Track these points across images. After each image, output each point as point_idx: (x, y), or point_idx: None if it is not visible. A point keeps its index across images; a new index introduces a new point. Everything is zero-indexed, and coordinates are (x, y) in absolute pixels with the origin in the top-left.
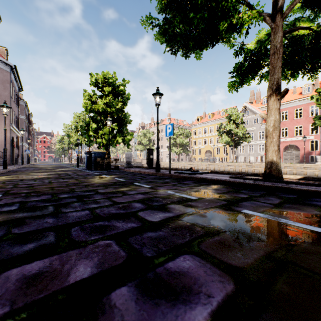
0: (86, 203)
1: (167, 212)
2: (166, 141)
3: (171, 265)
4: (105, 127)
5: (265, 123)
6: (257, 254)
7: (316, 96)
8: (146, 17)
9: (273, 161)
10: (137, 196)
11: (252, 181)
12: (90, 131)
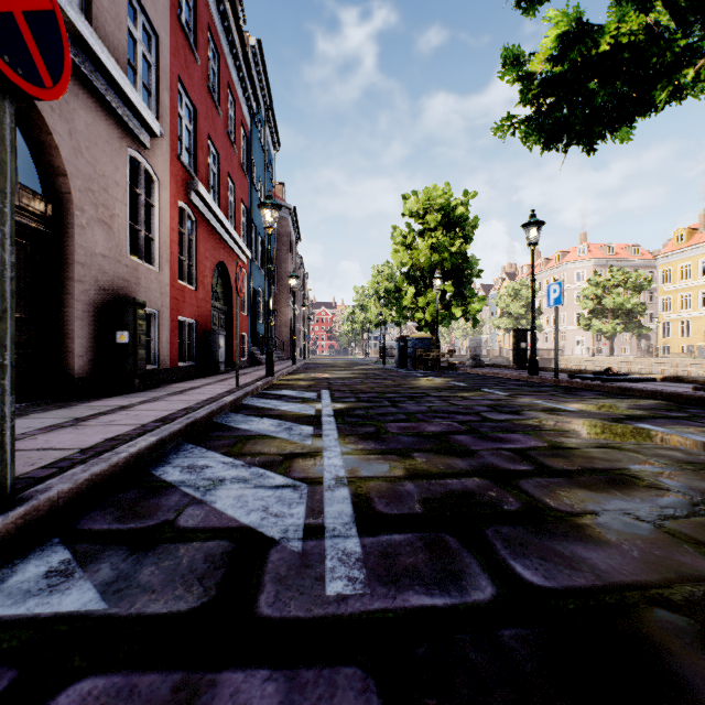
0: (419, 402)
1: (517, 416)
2: (575, 305)
3: (501, 435)
4: (430, 291)
5: None
6: (592, 442)
7: None
8: (501, 121)
9: None
10: (483, 402)
11: None
12: (402, 300)
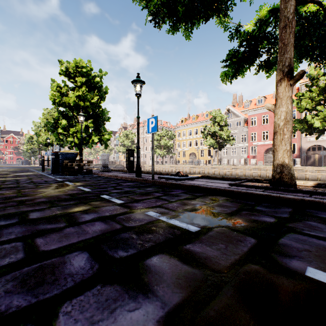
0: None
1: (141, 299)
2: (150, 143)
3: None
4: (78, 124)
5: (247, 126)
6: None
7: (295, 100)
8: None
9: (284, 164)
10: (91, 229)
11: (261, 191)
12: (58, 128)
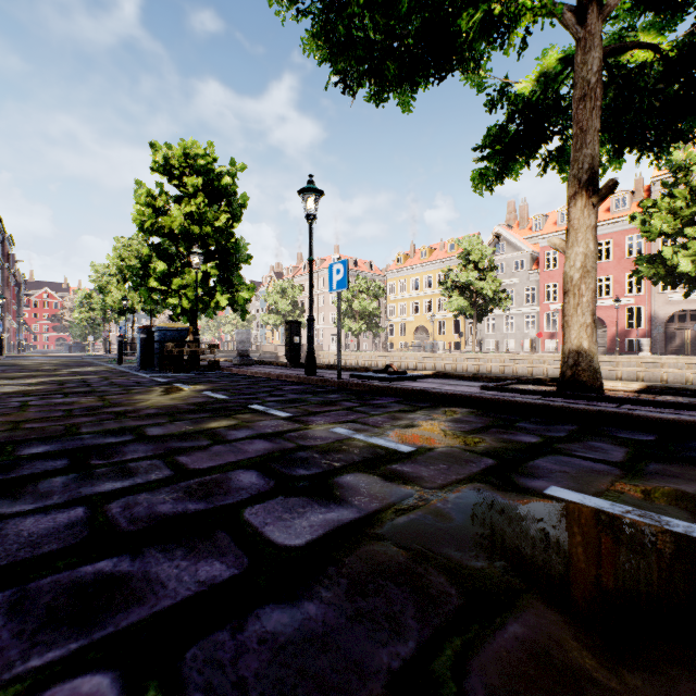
0: (89, 476)
1: (334, 506)
2: (331, 306)
3: None
4: (188, 271)
5: (538, 269)
6: None
7: (640, 214)
8: None
9: (581, 350)
10: (251, 448)
11: (535, 398)
12: (150, 279)
